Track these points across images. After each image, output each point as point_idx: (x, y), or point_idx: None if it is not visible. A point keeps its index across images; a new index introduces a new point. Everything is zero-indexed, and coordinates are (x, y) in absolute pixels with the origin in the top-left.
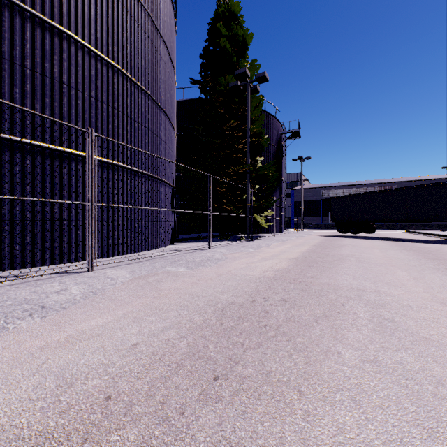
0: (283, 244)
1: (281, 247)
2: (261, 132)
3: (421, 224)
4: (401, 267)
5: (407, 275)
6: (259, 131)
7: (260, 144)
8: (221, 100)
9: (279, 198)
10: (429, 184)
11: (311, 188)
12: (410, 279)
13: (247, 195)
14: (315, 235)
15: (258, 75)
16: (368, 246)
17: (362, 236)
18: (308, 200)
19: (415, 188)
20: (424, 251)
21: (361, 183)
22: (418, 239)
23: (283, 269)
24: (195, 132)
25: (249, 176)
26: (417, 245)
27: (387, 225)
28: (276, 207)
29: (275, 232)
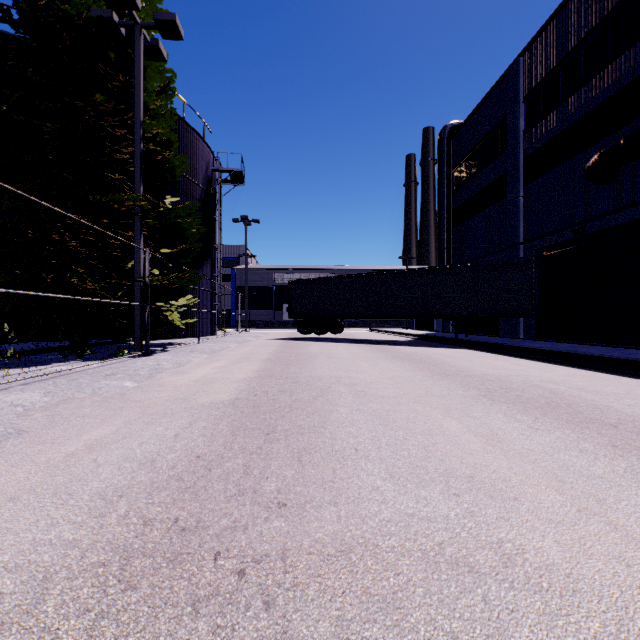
0: (213, 361)
1: (207, 368)
2: (170, 139)
3: (381, 321)
4: (433, 404)
5: (467, 430)
6: (165, 137)
7: (168, 164)
8: (71, 43)
9: (211, 278)
10: (405, 270)
11: (261, 269)
12: (485, 444)
13: (136, 260)
14: (267, 337)
15: (159, 15)
16: (348, 356)
17: (328, 338)
18: (256, 286)
19: (390, 274)
20: (419, 360)
21: (321, 267)
22: (391, 339)
23: (189, 465)
24: (6, 106)
25: (141, 221)
26: (400, 349)
27: (350, 322)
28: (204, 291)
29: (203, 335)
